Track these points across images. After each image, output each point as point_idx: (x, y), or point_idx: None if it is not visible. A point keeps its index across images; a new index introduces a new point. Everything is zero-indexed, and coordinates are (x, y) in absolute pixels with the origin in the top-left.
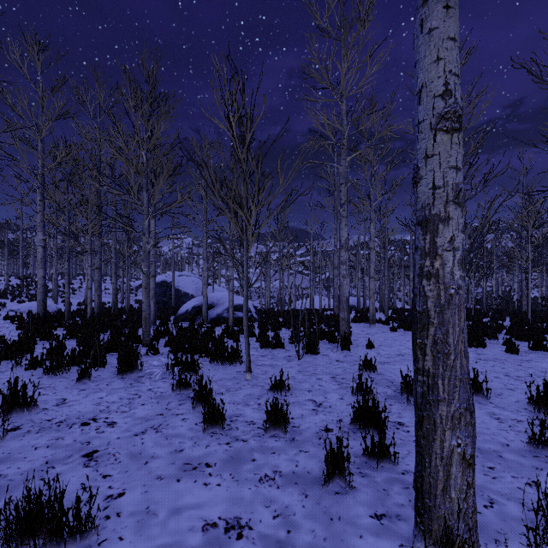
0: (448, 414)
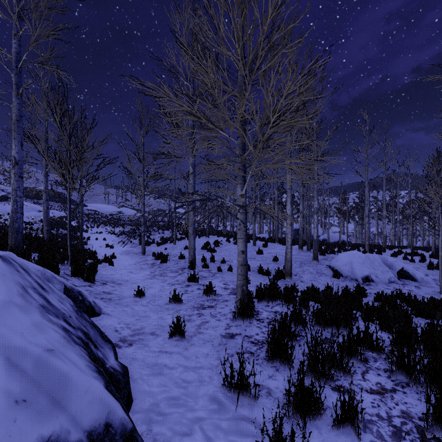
0: (366, 240)
